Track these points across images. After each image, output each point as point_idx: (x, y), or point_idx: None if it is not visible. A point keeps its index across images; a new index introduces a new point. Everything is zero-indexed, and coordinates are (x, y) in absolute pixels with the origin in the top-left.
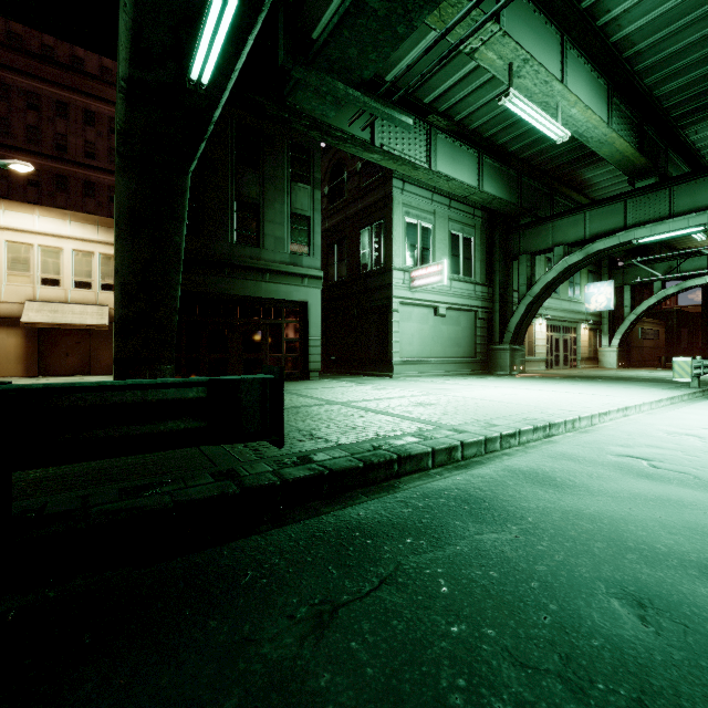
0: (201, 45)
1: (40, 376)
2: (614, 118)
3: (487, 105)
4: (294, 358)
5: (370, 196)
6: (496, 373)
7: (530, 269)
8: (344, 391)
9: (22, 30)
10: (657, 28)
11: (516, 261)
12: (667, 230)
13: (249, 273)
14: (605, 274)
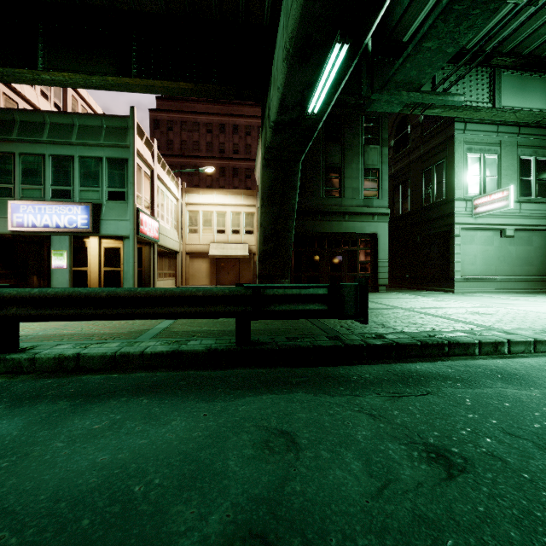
0: (315, 95)
1: (216, 285)
2: None
3: None
4: (366, 276)
5: (431, 141)
6: None
7: None
8: (407, 300)
9: None
10: None
11: None
12: None
13: (334, 216)
14: None
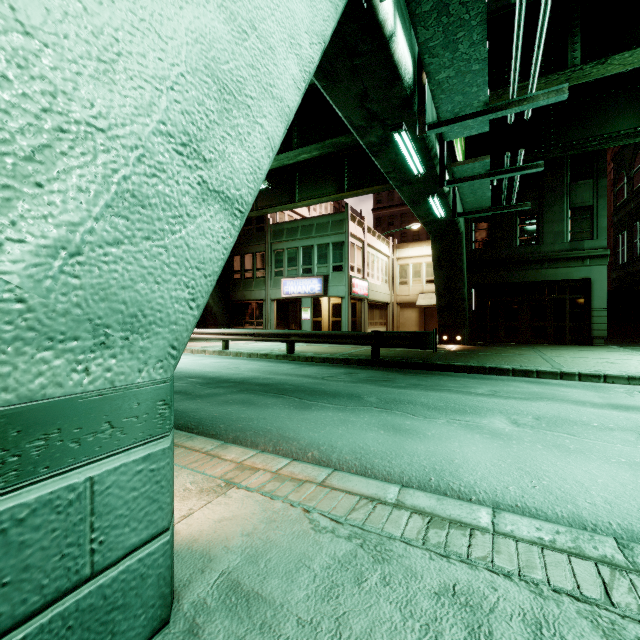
0: (435, 211)
1: None
2: None
3: None
4: (578, 327)
5: None
6: None
7: None
8: (585, 352)
9: None
10: None
11: None
12: None
13: (529, 265)
14: None
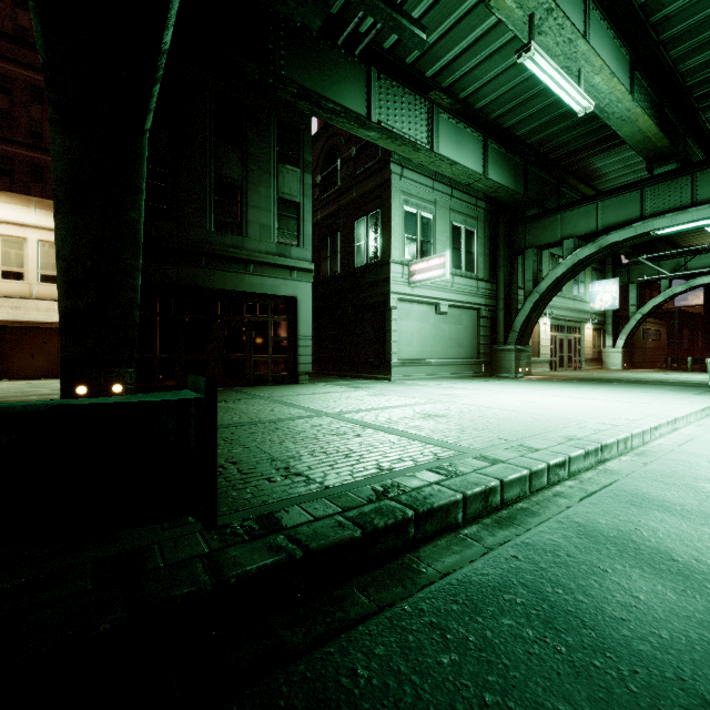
0: None
1: None
2: (636, 94)
3: (495, 80)
4: (282, 360)
5: (365, 183)
6: (500, 375)
7: (537, 264)
8: (337, 397)
9: None
10: None
11: (520, 257)
12: (690, 220)
13: (230, 264)
14: (609, 272)
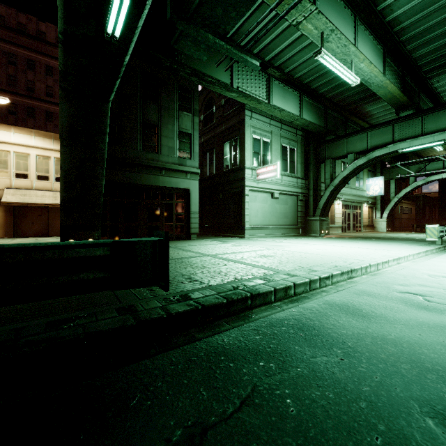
0: (113, 7)
1: (14, 237)
2: (387, 71)
3: (305, 62)
4: (181, 226)
5: (230, 121)
6: (310, 235)
7: (332, 168)
8: (213, 247)
9: (5, 13)
10: (416, 12)
11: (323, 164)
12: (420, 143)
13: (151, 170)
14: (379, 172)
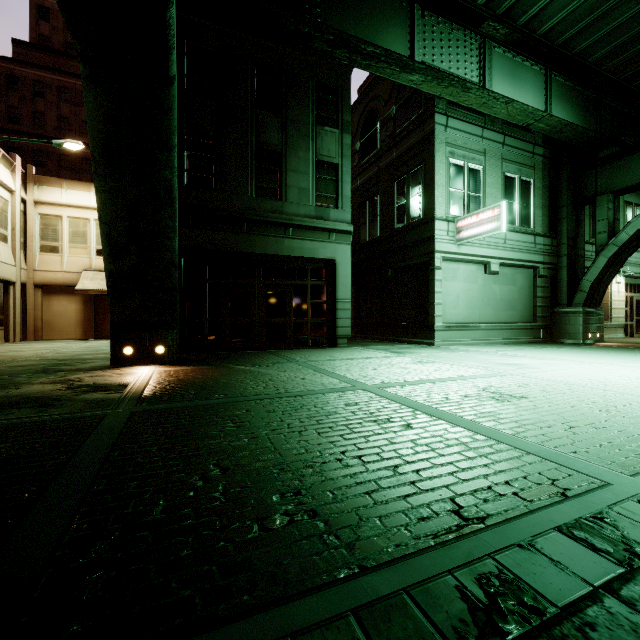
0: None
1: (95, 339)
2: None
3: None
4: (321, 323)
5: (406, 140)
6: (562, 341)
7: (612, 212)
8: (376, 364)
9: None
10: None
11: (586, 207)
12: None
13: (270, 229)
14: None
